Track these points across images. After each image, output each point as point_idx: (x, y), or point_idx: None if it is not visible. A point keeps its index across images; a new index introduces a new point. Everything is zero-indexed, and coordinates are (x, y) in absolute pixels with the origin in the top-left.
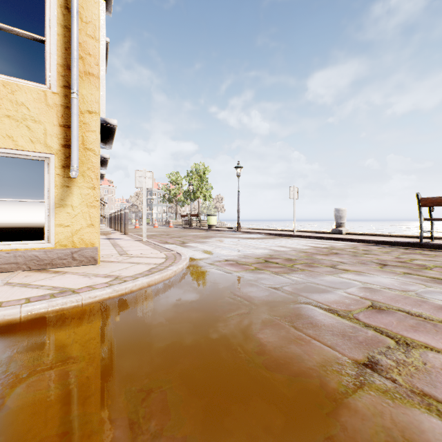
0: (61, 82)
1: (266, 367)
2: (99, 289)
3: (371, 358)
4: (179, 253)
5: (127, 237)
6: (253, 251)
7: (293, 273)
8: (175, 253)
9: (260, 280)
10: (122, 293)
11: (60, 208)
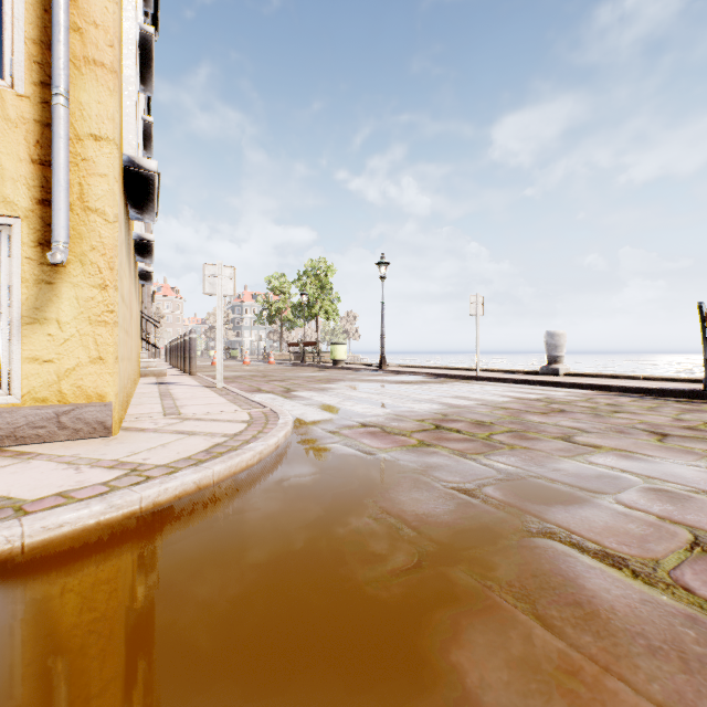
0: (34, 75)
1: None
2: (76, 505)
3: None
4: (275, 411)
5: (192, 381)
6: (410, 405)
7: (495, 453)
8: (269, 411)
9: (431, 469)
10: (132, 510)
11: (33, 326)
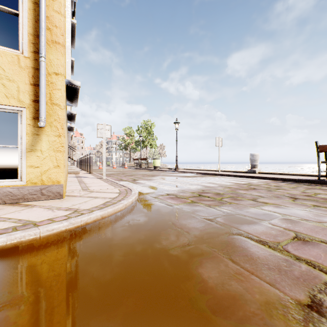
0: (31, 48)
1: (210, 310)
2: (57, 222)
3: (314, 298)
4: (130, 188)
5: (91, 176)
6: (188, 186)
7: (223, 205)
8: (127, 188)
9: (196, 211)
10: (78, 225)
11: (31, 152)
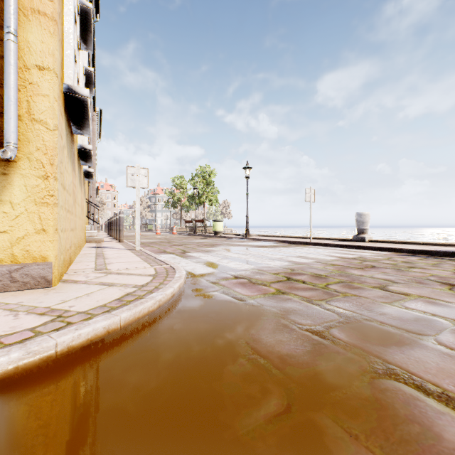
0: None
1: None
2: None
3: None
4: (173, 267)
5: (120, 246)
6: (267, 263)
7: (333, 299)
8: (169, 267)
9: (288, 313)
10: (48, 354)
11: None
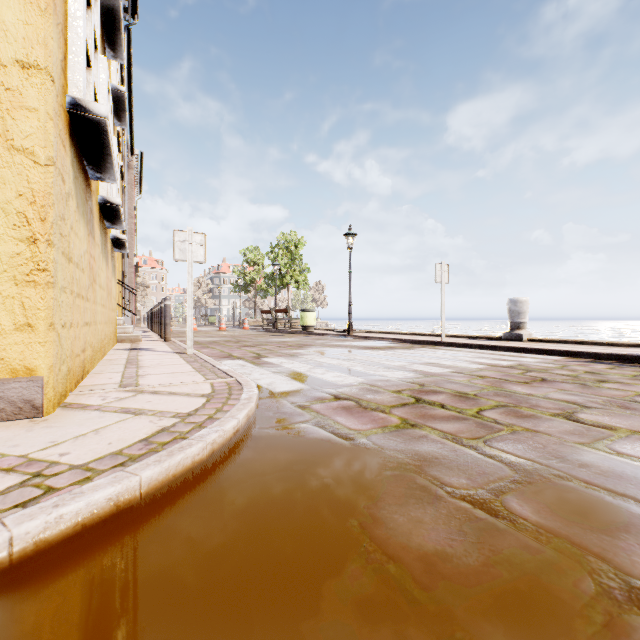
0: None
1: None
2: None
3: None
4: (240, 382)
5: (164, 347)
6: (383, 373)
7: (495, 437)
8: (234, 381)
9: (426, 464)
10: None
11: None
